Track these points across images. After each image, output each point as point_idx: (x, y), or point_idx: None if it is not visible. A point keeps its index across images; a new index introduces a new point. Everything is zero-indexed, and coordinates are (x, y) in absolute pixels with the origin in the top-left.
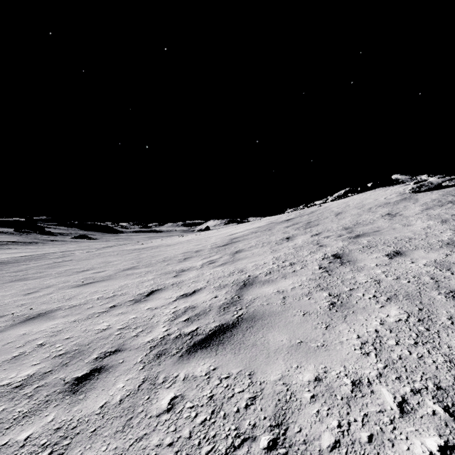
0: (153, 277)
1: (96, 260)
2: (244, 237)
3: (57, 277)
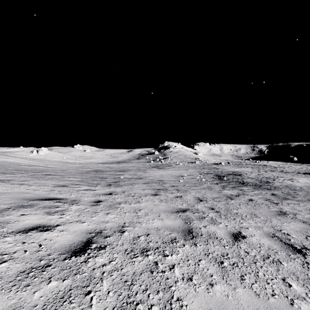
0: None
1: None
2: None
3: None
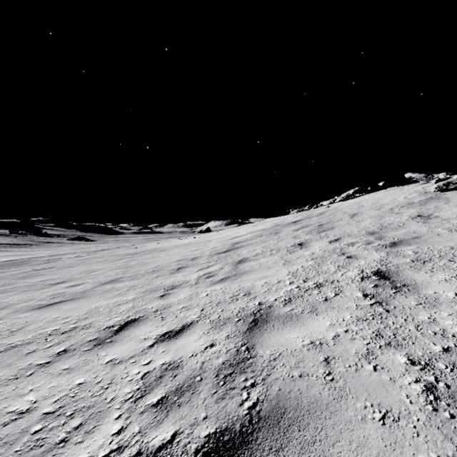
0: (134, 297)
1: (79, 268)
2: (248, 241)
3: (23, 292)
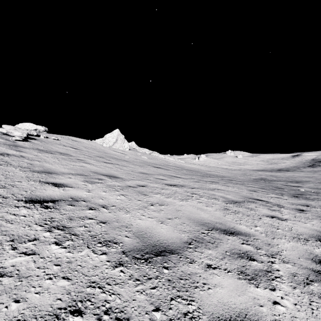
0: None
1: None
2: None
3: None
